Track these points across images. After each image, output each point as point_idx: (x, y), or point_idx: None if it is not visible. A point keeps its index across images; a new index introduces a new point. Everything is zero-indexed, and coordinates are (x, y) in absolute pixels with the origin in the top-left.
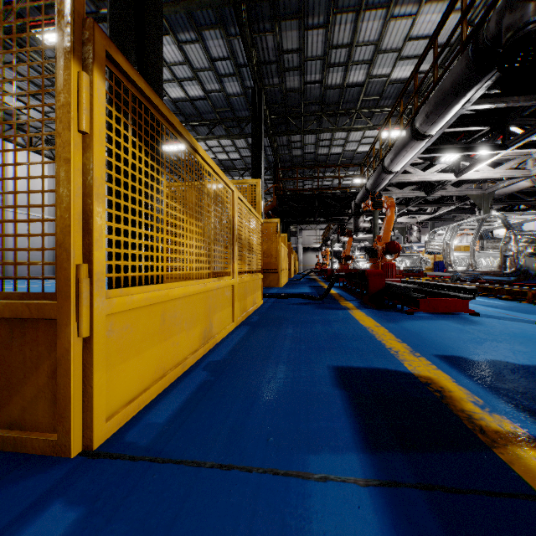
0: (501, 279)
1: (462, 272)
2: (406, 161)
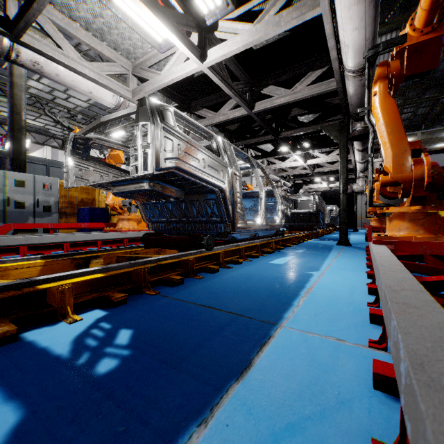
0: (266, 233)
1: (249, 228)
2: (349, 15)
